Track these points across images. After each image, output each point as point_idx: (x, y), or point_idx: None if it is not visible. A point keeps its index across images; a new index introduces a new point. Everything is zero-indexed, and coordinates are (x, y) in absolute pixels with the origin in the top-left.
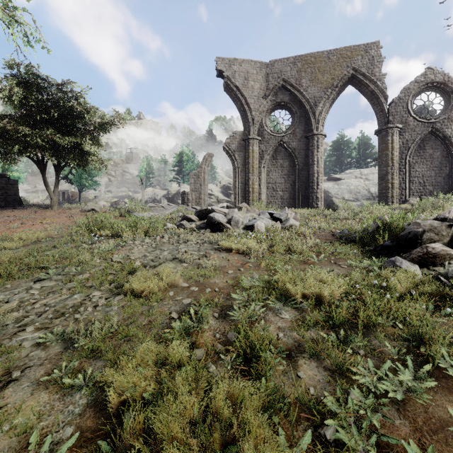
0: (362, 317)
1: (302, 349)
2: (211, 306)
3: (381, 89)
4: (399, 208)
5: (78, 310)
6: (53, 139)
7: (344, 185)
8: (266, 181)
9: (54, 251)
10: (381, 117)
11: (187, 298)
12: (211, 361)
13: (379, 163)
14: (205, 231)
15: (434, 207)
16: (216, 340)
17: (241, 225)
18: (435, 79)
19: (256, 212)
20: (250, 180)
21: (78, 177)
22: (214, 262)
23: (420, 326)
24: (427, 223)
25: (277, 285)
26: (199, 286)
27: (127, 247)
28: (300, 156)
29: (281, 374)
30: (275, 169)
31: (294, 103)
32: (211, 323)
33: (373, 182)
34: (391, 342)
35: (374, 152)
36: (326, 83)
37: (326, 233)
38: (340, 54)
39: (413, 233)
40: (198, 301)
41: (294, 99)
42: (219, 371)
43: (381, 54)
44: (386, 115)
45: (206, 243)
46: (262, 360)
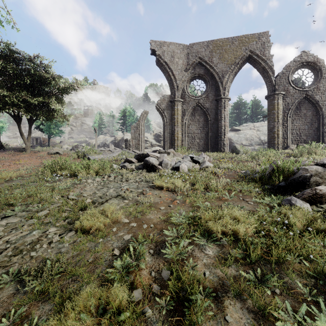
0: (274, 256)
1: (226, 287)
2: (147, 241)
3: (270, 66)
4: (283, 152)
5: (34, 247)
6: (26, 99)
7: (242, 134)
8: (187, 132)
9: (22, 189)
10: (269, 86)
11: (127, 234)
12: (148, 303)
13: (268, 119)
14: (142, 171)
15: (309, 152)
16: (152, 278)
17: (170, 166)
18: (308, 60)
19: (180, 156)
20: (175, 131)
21: (47, 127)
22: (149, 200)
23: (324, 265)
24: (313, 169)
25: (201, 222)
26: (138, 221)
27: (81, 185)
28: (212, 113)
29: (211, 318)
30: (194, 123)
31: (207, 75)
32: (148, 260)
33: (262, 132)
34: (300, 279)
35: (263, 111)
36: (231, 60)
37: (233, 172)
38: (240, 40)
39: (302, 177)
40: (136, 236)
41: (207, 72)
42: (155, 315)
43: (269, 40)
44: (273, 85)
45: (143, 182)
46: (194, 307)
